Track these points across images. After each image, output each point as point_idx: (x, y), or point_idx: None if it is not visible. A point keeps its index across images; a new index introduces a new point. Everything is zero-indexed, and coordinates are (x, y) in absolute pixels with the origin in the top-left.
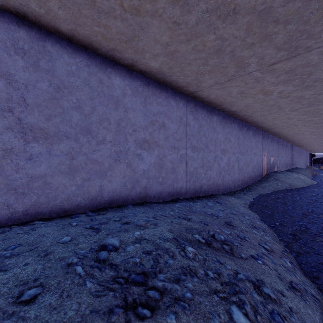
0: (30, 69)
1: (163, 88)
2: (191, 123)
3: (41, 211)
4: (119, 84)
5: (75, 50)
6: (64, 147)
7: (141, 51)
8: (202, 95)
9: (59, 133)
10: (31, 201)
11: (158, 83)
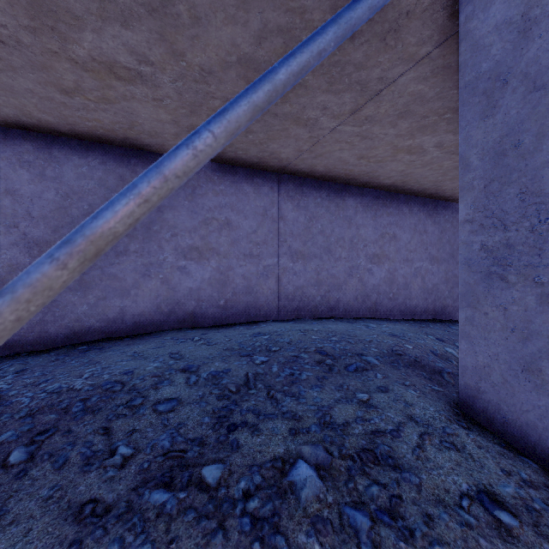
0: (295, 209)
1: (394, 196)
2: (428, 229)
3: (300, 313)
4: (352, 203)
5: (320, 185)
6: (313, 264)
7: (376, 176)
8: (444, 195)
9: (310, 254)
10: (295, 305)
11: (388, 192)
